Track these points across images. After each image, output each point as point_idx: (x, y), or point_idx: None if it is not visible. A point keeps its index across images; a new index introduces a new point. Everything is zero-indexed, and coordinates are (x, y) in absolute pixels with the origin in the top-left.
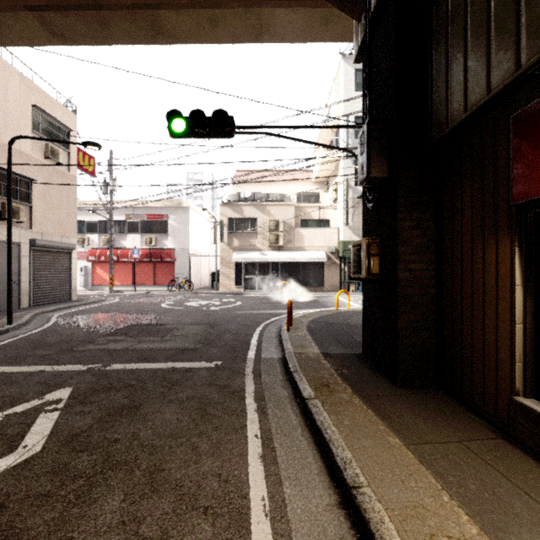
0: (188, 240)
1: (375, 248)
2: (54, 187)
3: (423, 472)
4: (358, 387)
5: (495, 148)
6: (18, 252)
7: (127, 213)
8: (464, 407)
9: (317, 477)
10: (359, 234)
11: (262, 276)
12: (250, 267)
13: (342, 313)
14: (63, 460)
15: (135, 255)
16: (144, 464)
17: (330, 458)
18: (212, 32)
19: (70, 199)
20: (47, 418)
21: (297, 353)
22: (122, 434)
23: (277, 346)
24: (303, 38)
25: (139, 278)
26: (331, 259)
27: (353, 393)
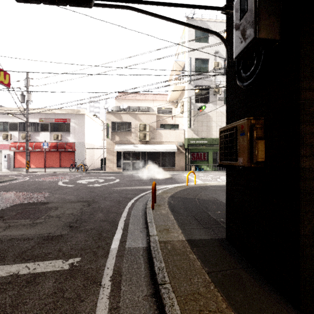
0: (84, 136)
1: (259, 130)
2: None
3: None
4: None
5: None
6: None
7: (40, 117)
8: None
9: None
10: (197, 134)
11: (135, 161)
12: (126, 155)
13: (191, 188)
14: None
15: (45, 146)
16: None
17: None
18: None
19: None
20: None
21: (162, 240)
22: None
23: (142, 227)
24: None
25: (49, 163)
26: (179, 150)
27: None
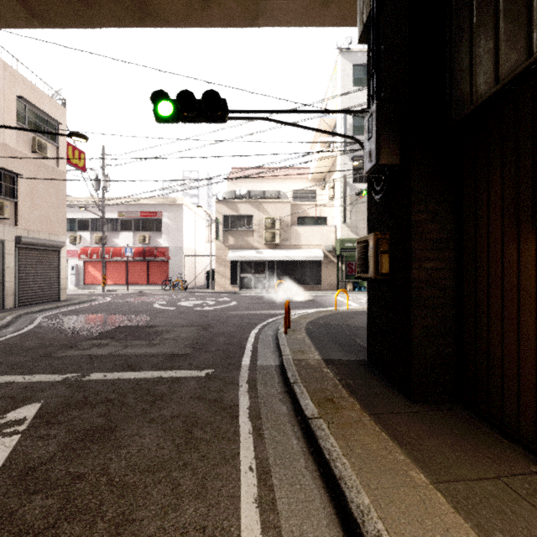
0: (182, 237)
1: (384, 244)
2: (41, 182)
3: (462, 525)
4: (367, 402)
5: (535, 124)
6: (2, 250)
7: (120, 211)
8: (492, 428)
9: (327, 531)
10: (356, 232)
11: (258, 275)
12: (245, 266)
13: (341, 313)
14: (10, 506)
15: (128, 253)
16: (110, 512)
17: (342, 503)
18: (204, 14)
19: (59, 195)
20: (3, 444)
21: (296, 359)
22: (90, 466)
23: (274, 351)
24: (301, 22)
25: (132, 277)
26: (328, 257)
27: (362, 410)
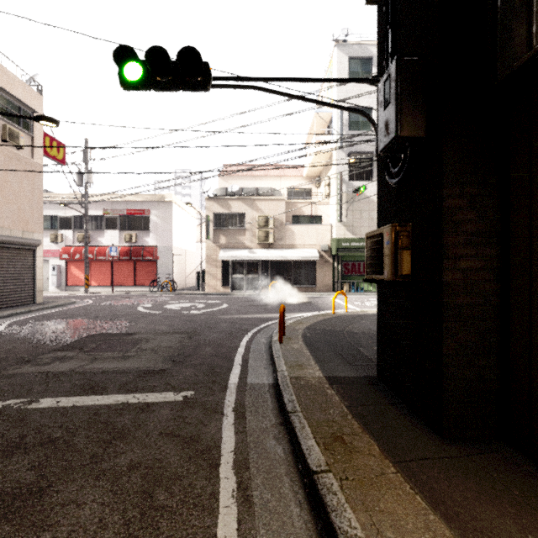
0: (171, 236)
1: (405, 238)
2: (13, 175)
3: None
4: (387, 442)
5: None
6: None
7: (105, 208)
8: None
9: None
10: (353, 232)
11: (251, 275)
12: (238, 266)
13: (340, 317)
14: None
15: (113, 252)
16: None
17: None
18: None
19: (34, 189)
20: None
21: (293, 376)
22: None
23: (267, 364)
24: None
25: (118, 278)
26: (323, 257)
27: (382, 455)
